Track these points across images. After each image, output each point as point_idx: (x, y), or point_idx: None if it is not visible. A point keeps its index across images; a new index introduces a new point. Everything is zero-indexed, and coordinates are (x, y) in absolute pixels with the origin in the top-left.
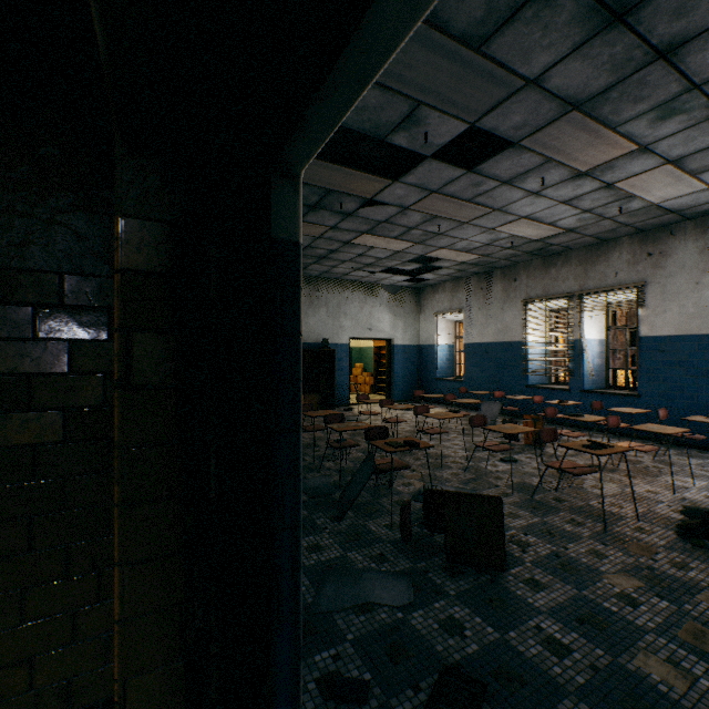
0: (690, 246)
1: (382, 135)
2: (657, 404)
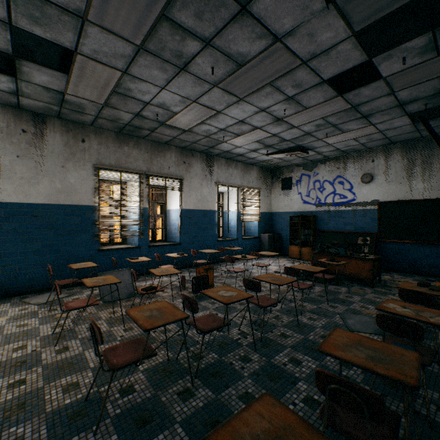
0: (199, 165)
1: (438, 30)
2: (188, 247)
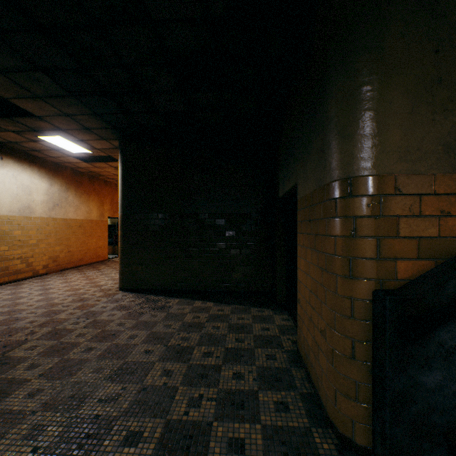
0: None
1: None
2: None
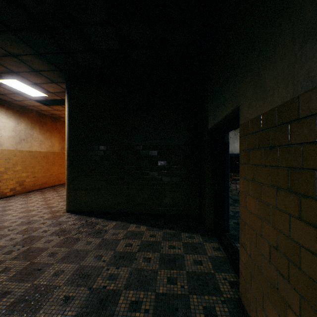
0: None
1: None
2: None
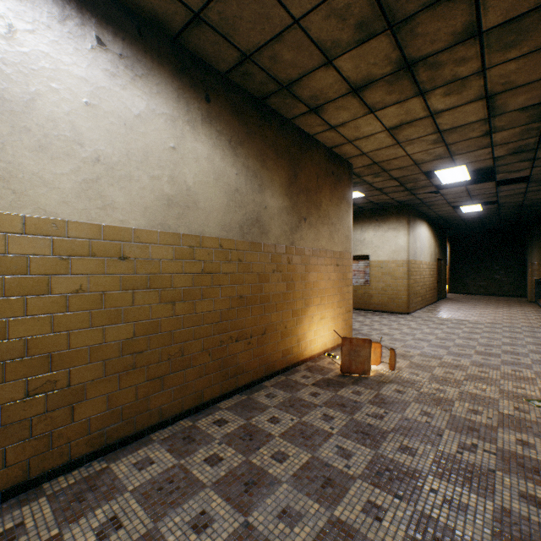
0: None
1: None
2: None
